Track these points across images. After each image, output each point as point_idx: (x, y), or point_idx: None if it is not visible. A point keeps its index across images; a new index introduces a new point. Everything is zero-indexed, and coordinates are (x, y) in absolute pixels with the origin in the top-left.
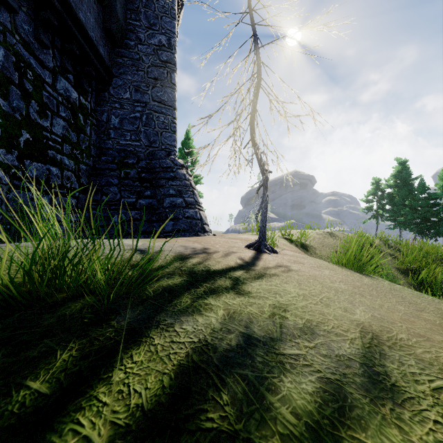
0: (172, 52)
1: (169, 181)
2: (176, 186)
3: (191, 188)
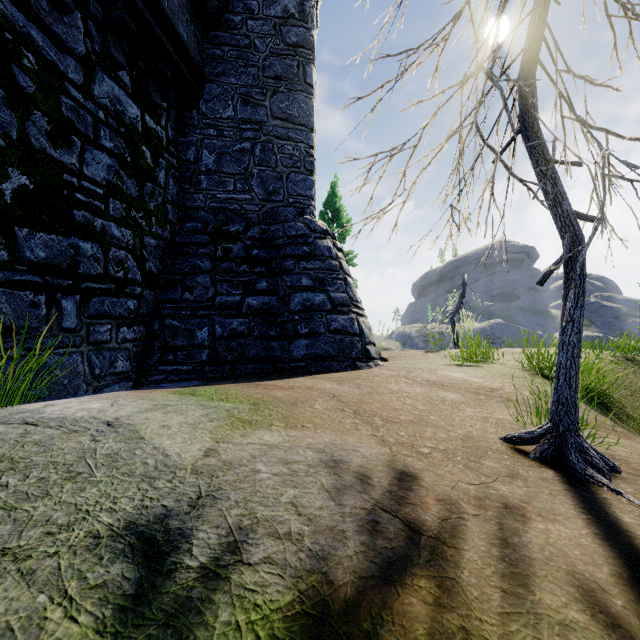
0: (307, 26)
1: (300, 262)
2: (314, 271)
3: (341, 274)
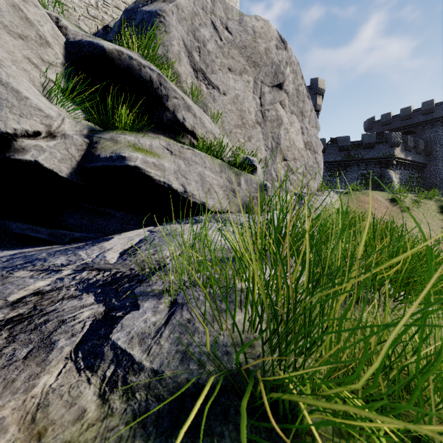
0: None
1: None
2: None
3: None
